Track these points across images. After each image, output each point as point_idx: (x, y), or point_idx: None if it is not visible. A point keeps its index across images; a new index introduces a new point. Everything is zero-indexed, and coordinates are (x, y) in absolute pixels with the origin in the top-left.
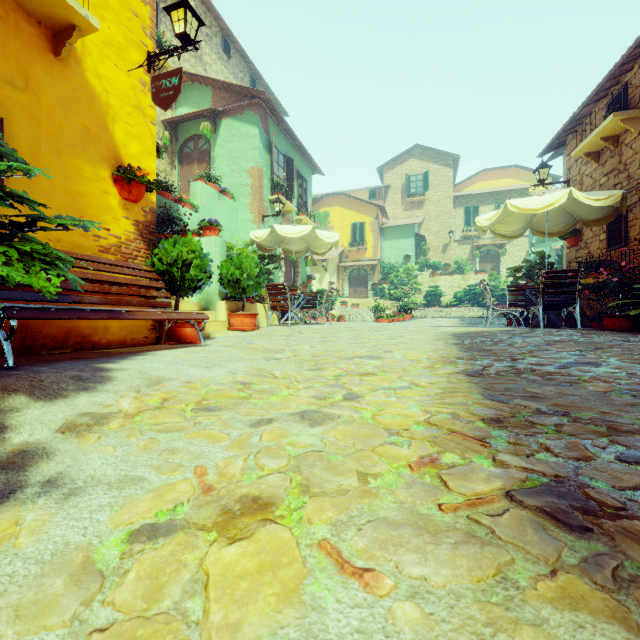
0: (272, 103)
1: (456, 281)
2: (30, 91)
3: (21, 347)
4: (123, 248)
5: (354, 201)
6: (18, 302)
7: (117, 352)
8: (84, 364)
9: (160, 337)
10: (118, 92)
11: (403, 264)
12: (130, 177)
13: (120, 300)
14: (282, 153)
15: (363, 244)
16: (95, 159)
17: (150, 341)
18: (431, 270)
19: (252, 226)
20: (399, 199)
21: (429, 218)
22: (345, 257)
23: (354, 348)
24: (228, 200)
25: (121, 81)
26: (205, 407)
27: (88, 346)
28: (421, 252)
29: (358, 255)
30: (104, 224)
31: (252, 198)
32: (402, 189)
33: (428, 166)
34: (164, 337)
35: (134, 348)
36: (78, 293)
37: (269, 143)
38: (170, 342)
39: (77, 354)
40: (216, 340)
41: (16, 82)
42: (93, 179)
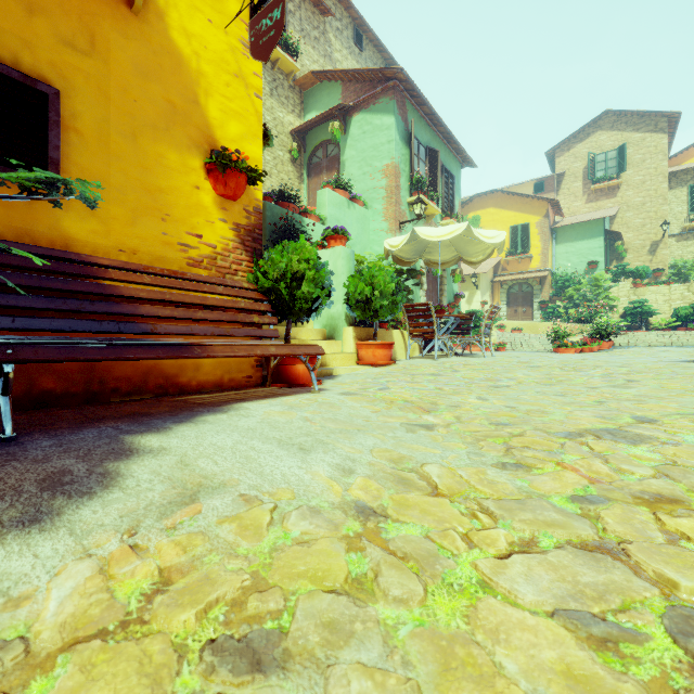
0: (411, 81)
1: (676, 292)
2: (97, 55)
3: (85, 393)
4: (219, 260)
5: (514, 198)
6: (81, 334)
7: (198, 402)
8: (114, 434)
9: (267, 376)
10: (212, 56)
11: (586, 273)
12: (225, 164)
13: (208, 329)
14: (423, 144)
15: (527, 251)
16: (182, 144)
17: (254, 381)
18: (630, 279)
19: (387, 236)
20: (579, 188)
21: (627, 208)
22: (501, 270)
23: (562, 406)
24: (359, 208)
25: (216, 41)
26: (243, 637)
27: (173, 390)
28: (614, 256)
29: (519, 266)
30: (194, 229)
31: (387, 202)
32: (583, 174)
33: (625, 137)
34: (269, 377)
35: (228, 393)
36: (160, 320)
37: (407, 133)
38: (277, 384)
39: (148, 404)
40: (338, 380)
41: (79, 44)
42: (180, 170)
